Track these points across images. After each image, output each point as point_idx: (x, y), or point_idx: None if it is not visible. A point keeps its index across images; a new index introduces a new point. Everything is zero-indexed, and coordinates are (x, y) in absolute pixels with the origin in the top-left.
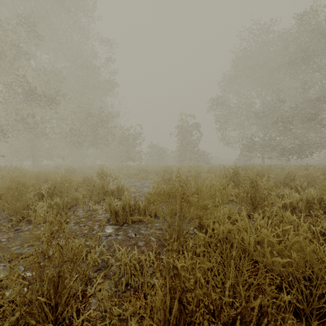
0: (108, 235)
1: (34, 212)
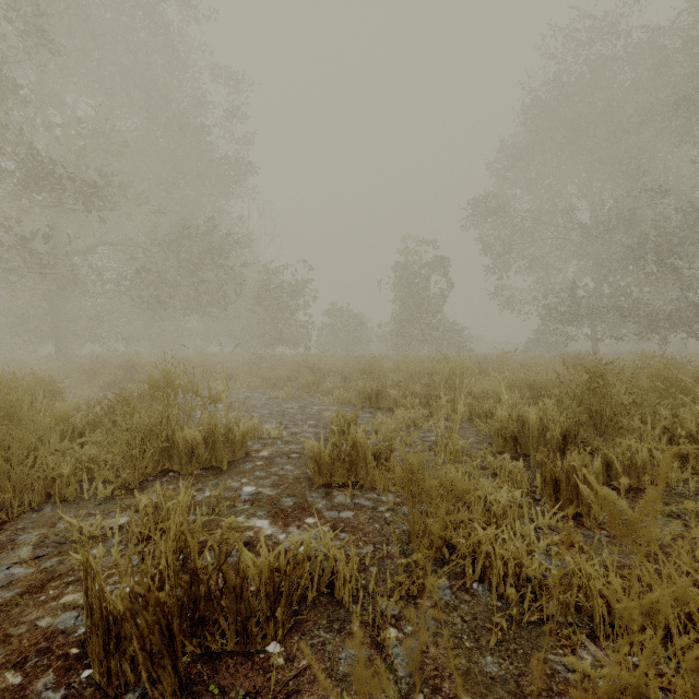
0: None
1: None
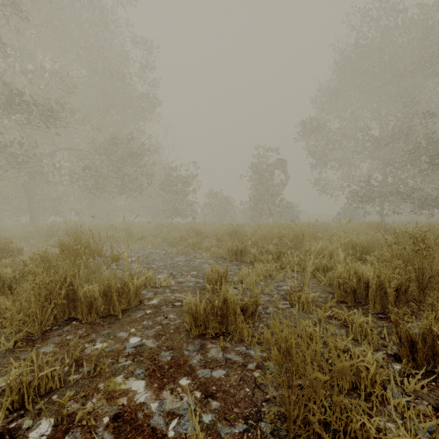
0: None
1: None
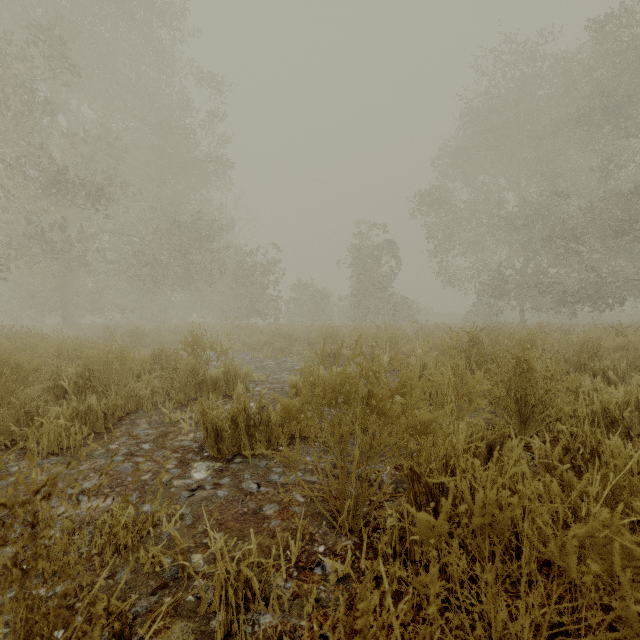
0: (196, 485)
1: (40, 429)
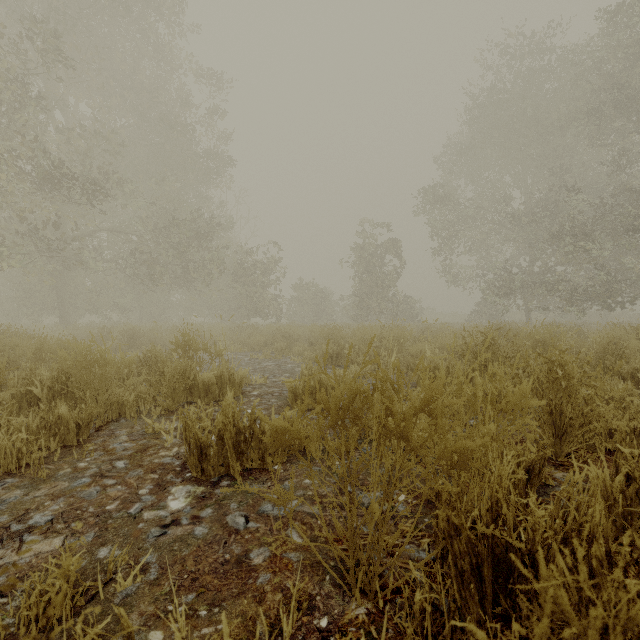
0: (170, 519)
1: None
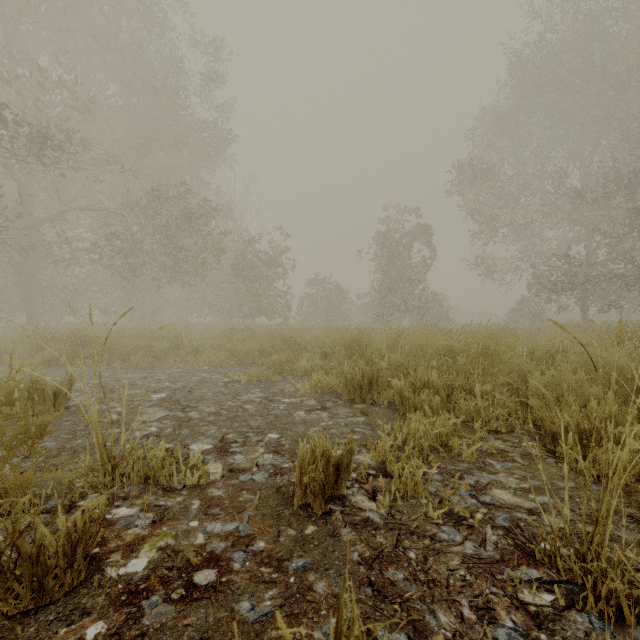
0: None
1: None
